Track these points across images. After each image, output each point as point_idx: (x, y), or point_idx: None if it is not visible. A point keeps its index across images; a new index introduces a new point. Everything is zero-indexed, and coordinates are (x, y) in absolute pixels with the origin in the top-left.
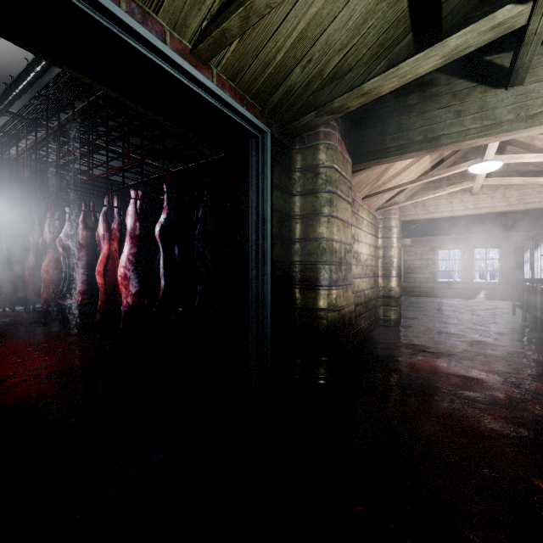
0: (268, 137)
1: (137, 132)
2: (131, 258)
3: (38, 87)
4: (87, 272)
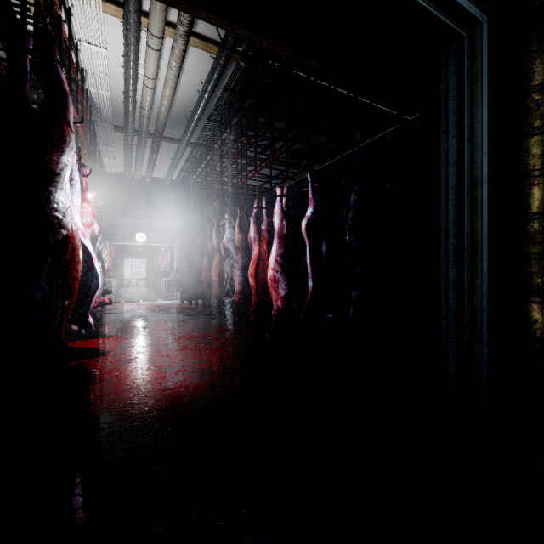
0: (483, 31)
1: (283, 136)
2: (277, 258)
3: (208, 115)
4: (241, 273)
